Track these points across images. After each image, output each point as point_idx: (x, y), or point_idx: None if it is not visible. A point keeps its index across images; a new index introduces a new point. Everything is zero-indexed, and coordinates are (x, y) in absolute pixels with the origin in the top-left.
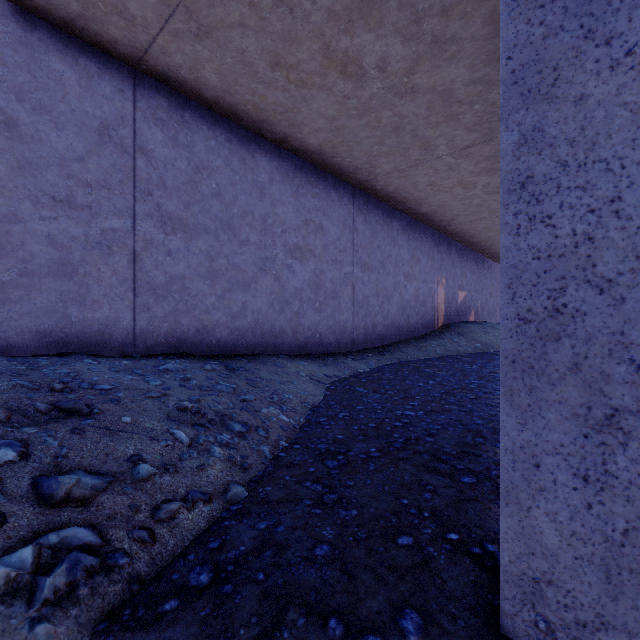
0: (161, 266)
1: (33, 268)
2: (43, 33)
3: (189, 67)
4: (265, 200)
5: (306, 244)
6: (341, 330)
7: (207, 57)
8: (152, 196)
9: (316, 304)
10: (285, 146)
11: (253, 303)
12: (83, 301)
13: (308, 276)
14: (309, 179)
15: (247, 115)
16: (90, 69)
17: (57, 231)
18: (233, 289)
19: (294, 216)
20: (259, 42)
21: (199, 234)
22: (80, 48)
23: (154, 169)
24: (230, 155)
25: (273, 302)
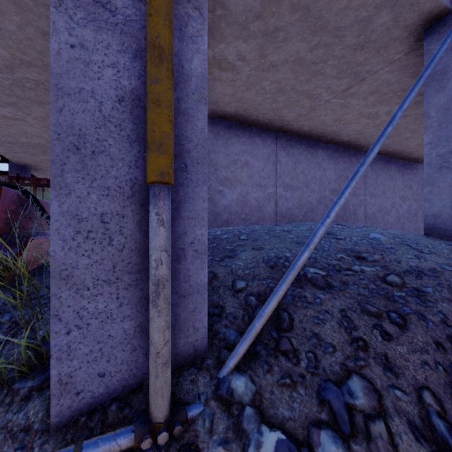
0: (370, 209)
1: (350, 212)
2: (351, 152)
3: (384, 149)
4: (393, 181)
5: (405, 195)
6: (418, 230)
7: (394, 147)
8: (368, 188)
9: (409, 219)
10: (400, 158)
11: (390, 219)
12: (357, 220)
13: (406, 208)
14: (406, 168)
15: (393, 154)
16: (358, 156)
17: (353, 202)
18: (385, 215)
19: (401, 184)
20: (417, 143)
21: (377, 197)
22: (356, 152)
23: (368, 180)
24: (384, 168)
25: (395, 219)
